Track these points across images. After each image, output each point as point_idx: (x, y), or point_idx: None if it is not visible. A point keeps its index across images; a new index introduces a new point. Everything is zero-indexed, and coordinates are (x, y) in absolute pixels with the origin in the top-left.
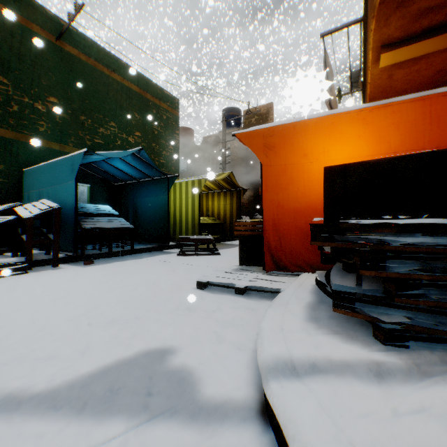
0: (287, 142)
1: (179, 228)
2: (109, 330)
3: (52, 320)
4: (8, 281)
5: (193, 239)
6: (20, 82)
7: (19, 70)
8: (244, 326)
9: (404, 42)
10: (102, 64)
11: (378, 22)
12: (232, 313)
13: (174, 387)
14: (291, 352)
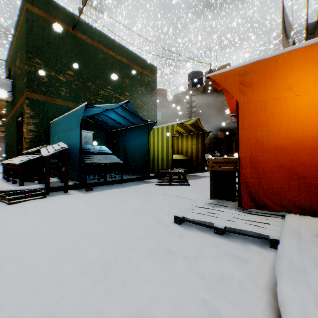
0: (267, 77)
1: (156, 163)
2: (84, 279)
3: (39, 255)
4: (28, 205)
5: (168, 172)
6: (48, 61)
7: (48, 53)
8: (240, 292)
9: None
10: (102, 45)
11: None
12: (219, 265)
13: None
14: None
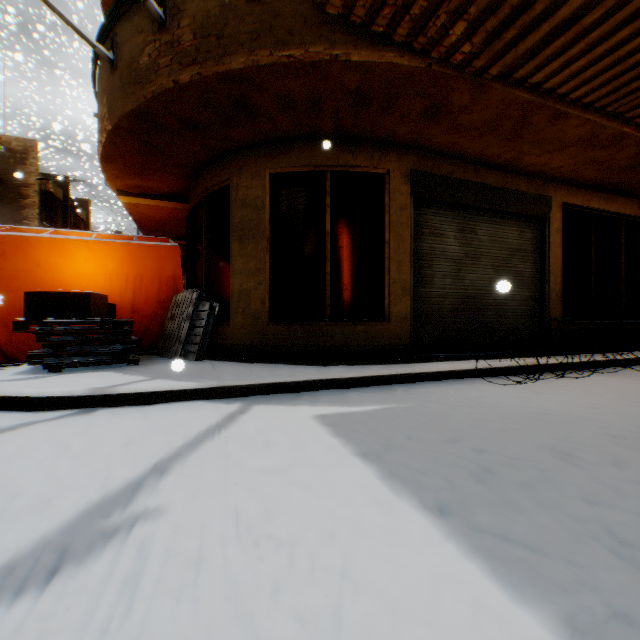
0: (22, 251)
1: None
2: None
3: None
4: None
5: None
6: None
7: None
8: None
9: (134, 194)
10: None
11: (109, 178)
12: None
13: None
14: None
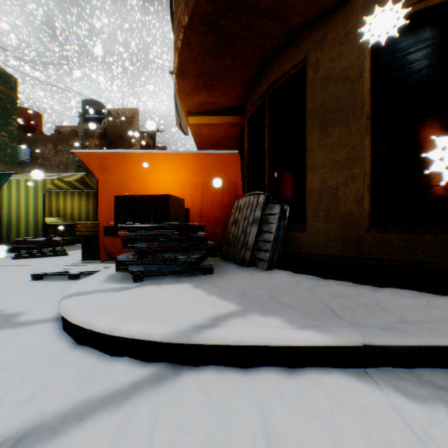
0: (118, 166)
1: (17, 229)
2: None
3: None
4: None
5: (36, 241)
6: None
7: None
8: None
9: (199, 113)
10: None
11: (181, 98)
12: (61, 289)
13: (2, 322)
14: (81, 290)
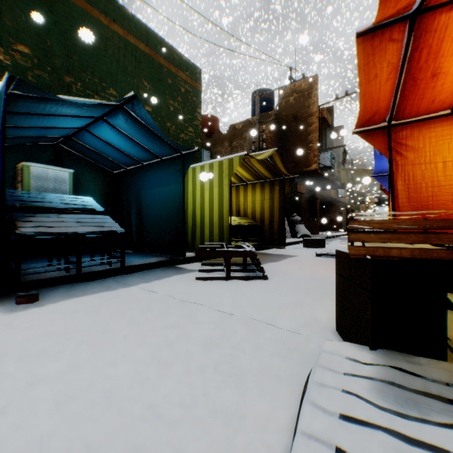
0: None
1: (199, 232)
2: None
3: None
4: None
5: (223, 251)
6: None
7: None
8: None
9: None
10: (97, 10)
11: None
12: None
13: None
14: None
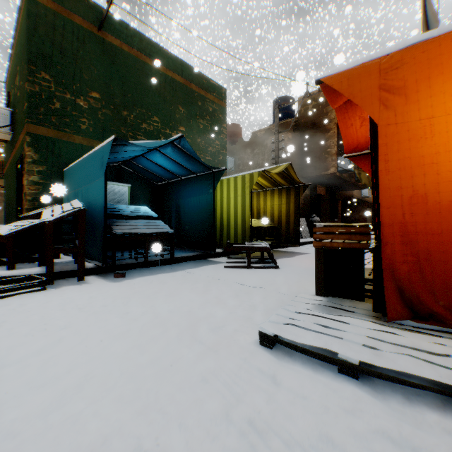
0: (434, 73)
1: (226, 232)
2: None
3: None
4: (13, 303)
5: (245, 247)
6: (62, 78)
7: (61, 65)
8: None
9: None
10: (144, 54)
11: None
12: None
13: None
14: None
